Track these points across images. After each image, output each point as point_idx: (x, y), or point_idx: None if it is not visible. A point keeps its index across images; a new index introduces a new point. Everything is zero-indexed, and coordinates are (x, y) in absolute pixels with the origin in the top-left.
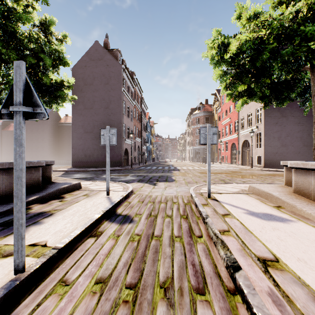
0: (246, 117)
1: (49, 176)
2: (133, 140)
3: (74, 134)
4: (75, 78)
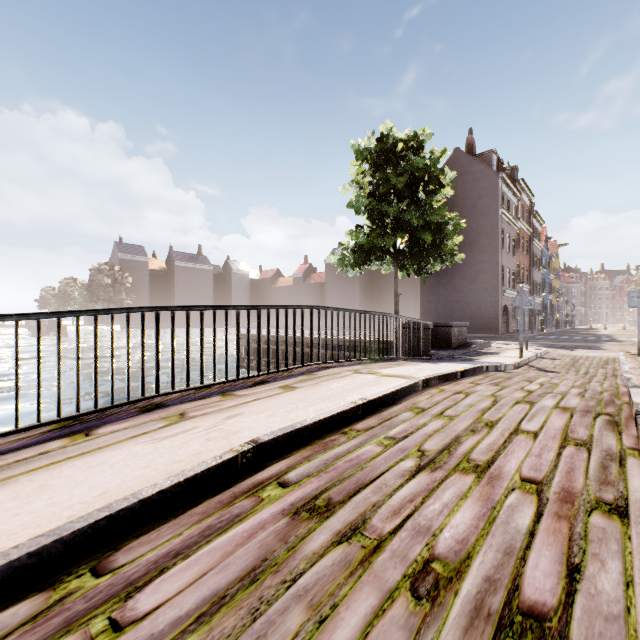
0: None
1: None
2: (515, 289)
3: (422, 287)
4: None
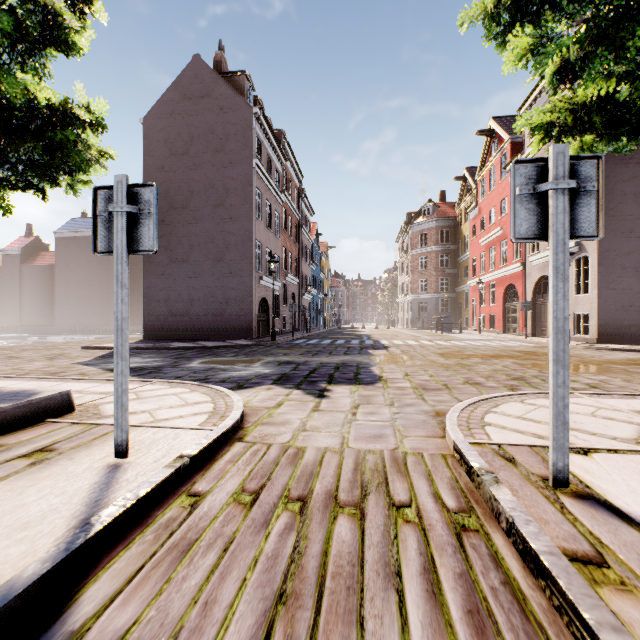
0: None
1: None
2: (280, 279)
3: (147, 265)
4: (149, 139)
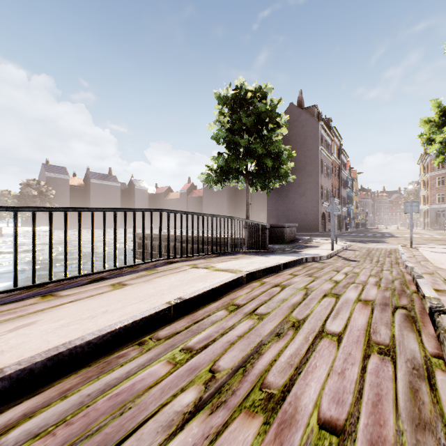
0: None
1: None
2: (330, 201)
3: (268, 199)
4: None
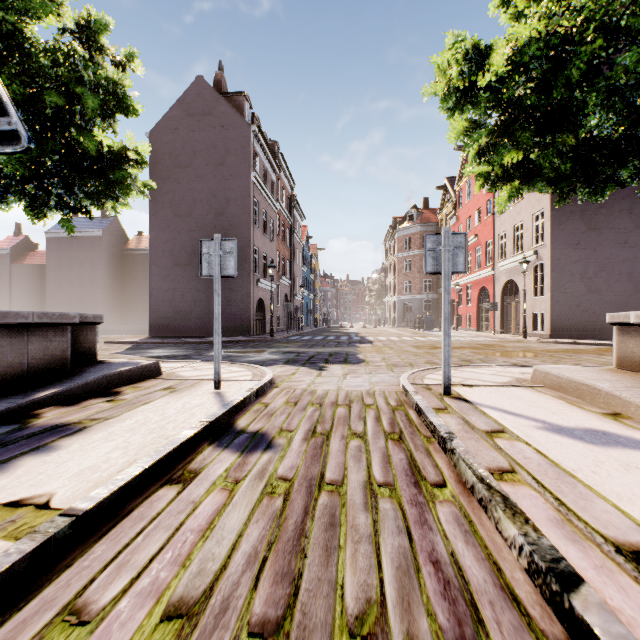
0: (511, 233)
1: (92, 349)
2: (274, 281)
3: (153, 268)
4: (155, 152)
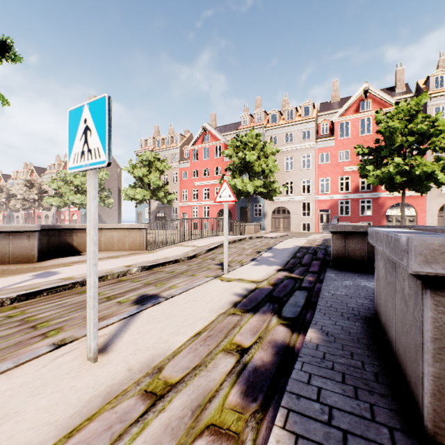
0: None
1: None
2: None
3: None
4: None
